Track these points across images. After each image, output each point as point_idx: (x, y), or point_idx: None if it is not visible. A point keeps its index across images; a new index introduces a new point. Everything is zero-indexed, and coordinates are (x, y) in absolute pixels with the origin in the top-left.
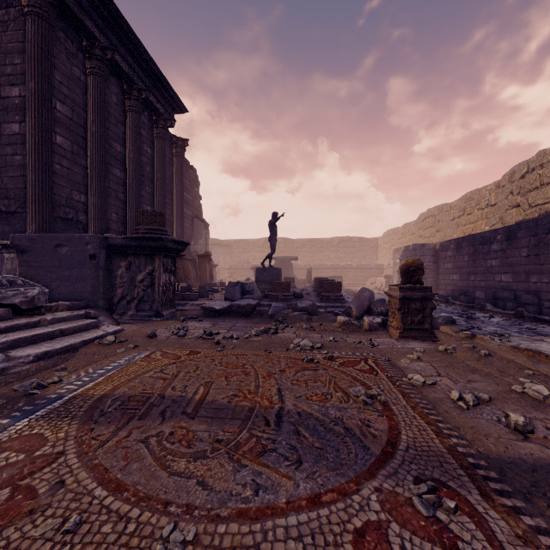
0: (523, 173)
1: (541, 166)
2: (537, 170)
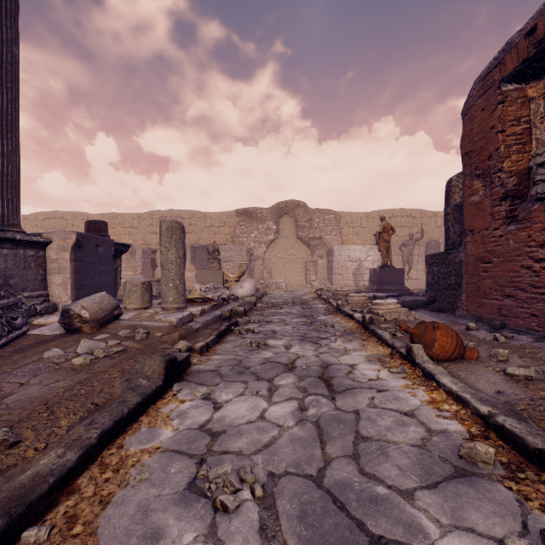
0: (45, 218)
1: (55, 218)
2: (53, 219)
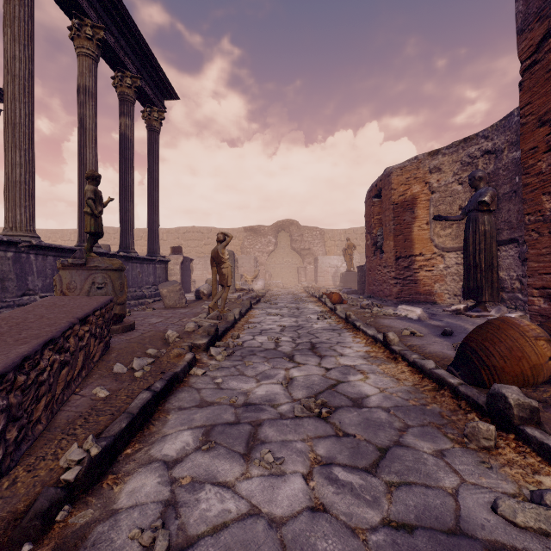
0: None
1: None
2: None
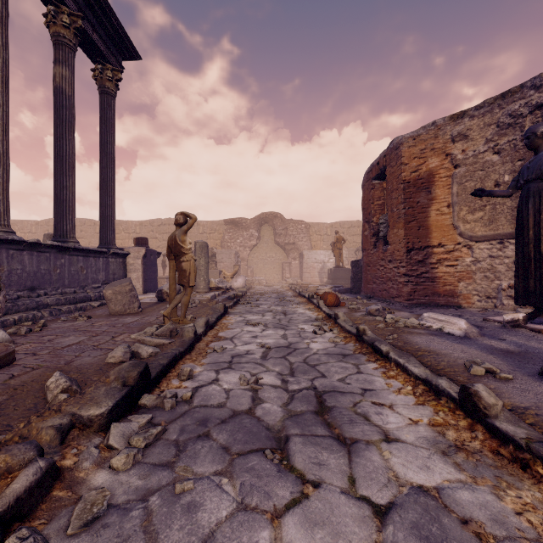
0: None
1: None
2: None
